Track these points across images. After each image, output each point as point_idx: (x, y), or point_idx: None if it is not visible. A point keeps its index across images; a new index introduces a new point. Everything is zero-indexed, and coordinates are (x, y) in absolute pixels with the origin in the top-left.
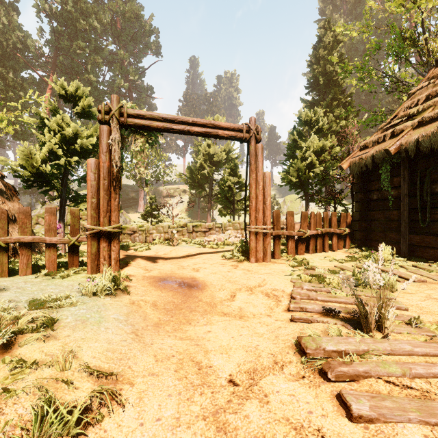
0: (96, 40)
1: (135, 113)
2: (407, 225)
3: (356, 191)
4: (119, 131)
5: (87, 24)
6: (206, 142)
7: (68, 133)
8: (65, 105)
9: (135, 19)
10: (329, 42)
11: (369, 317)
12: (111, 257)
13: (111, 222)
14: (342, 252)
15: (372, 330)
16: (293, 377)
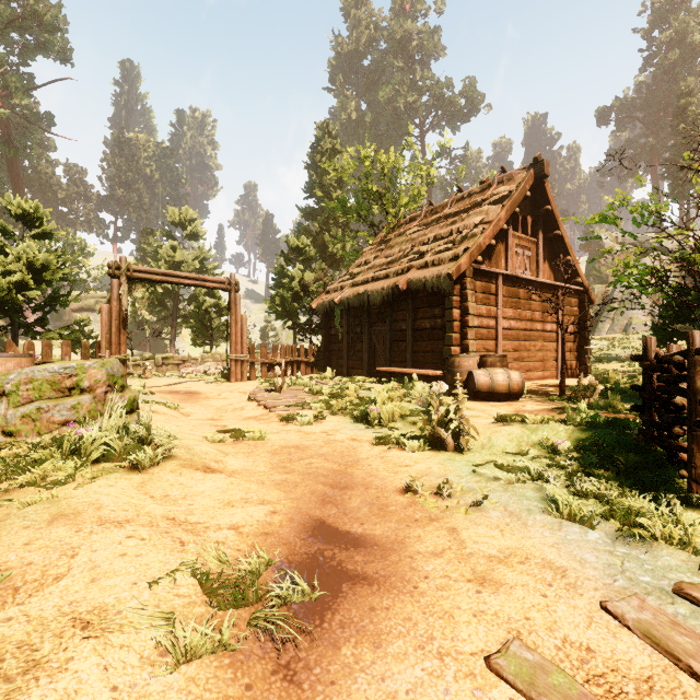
0: None
1: (139, 269)
2: (347, 354)
3: (322, 327)
4: (127, 283)
5: None
6: (169, 243)
7: (36, 262)
8: None
9: None
10: (328, 148)
11: (277, 387)
12: None
13: (121, 352)
14: (308, 376)
15: (278, 391)
16: (245, 403)
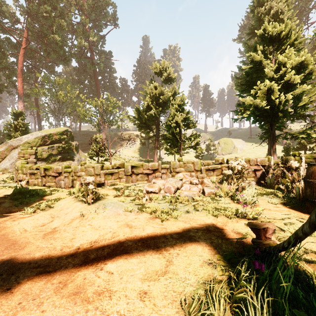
0: (63, 9)
1: None
2: None
3: None
4: None
5: None
6: (153, 84)
7: None
8: (39, 65)
9: None
10: None
11: None
12: None
13: None
14: None
15: None
16: None
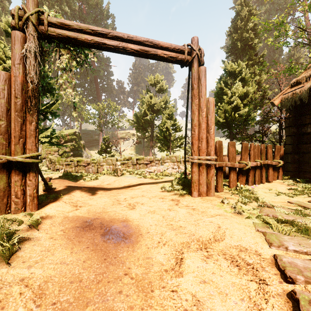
0: None
1: (58, 21)
2: None
3: (288, 125)
4: (37, 40)
5: (60, 9)
6: (148, 94)
7: (10, 66)
8: None
9: (96, 6)
10: (245, 16)
11: None
12: (26, 193)
13: (26, 150)
14: (278, 184)
15: None
16: None
